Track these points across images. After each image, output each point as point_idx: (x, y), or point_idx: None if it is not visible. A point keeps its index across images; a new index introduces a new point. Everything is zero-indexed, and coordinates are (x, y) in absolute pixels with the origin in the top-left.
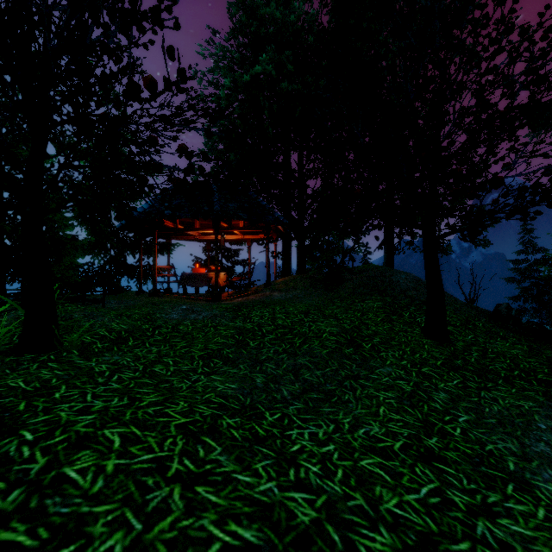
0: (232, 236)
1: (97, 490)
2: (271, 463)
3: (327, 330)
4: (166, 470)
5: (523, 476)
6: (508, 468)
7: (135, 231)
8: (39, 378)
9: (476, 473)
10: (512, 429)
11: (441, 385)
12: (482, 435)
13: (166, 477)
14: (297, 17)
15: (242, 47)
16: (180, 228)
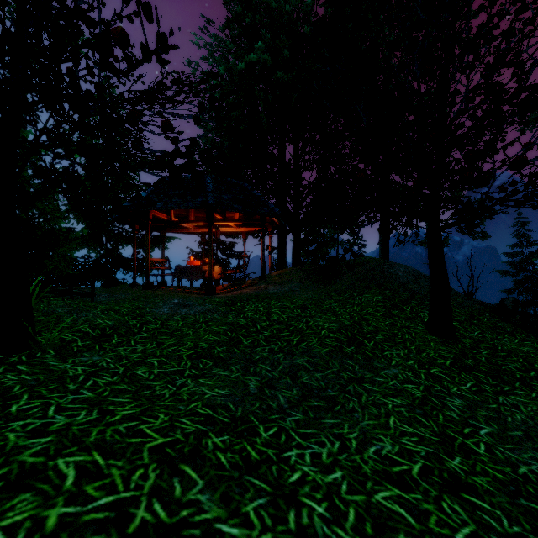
0: (227, 229)
1: None
2: (265, 503)
3: (325, 326)
4: (127, 522)
5: None
6: None
7: (129, 223)
8: (0, 384)
9: (516, 508)
10: None
11: (453, 388)
12: (510, 452)
13: (126, 534)
14: (293, 6)
15: (237, 37)
16: (174, 221)
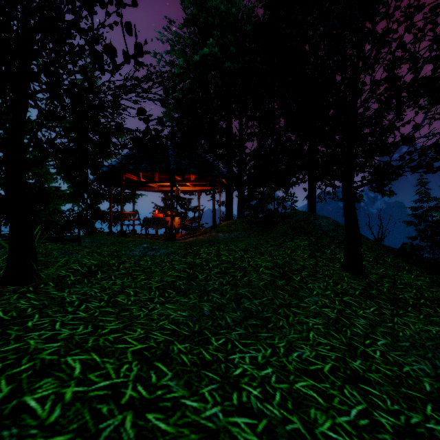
0: (185, 188)
1: (54, 419)
2: (216, 387)
3: (263, 265)
4: (120, 397)
5: (438, 396)
6: (425, 389)
7: None
8: (16, 307)
9: (397, 393)
10: (424, 351)
11: (360, 312)
12: (399, 357)
13: (120, 404)
14: (238, 9)
15: (193, 34)
16: (143, 181)
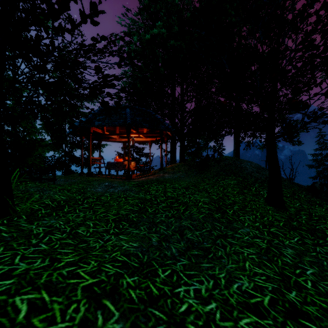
0: (139, 139)
1: None
2: None
3: (201, 200)
4: None
5: None
6: None
7: (78, 135)
8: None
9: None
10: None
11: (286, 242)
12: None
13: None
14: None
15: (145, 19)
16: (106, 134)
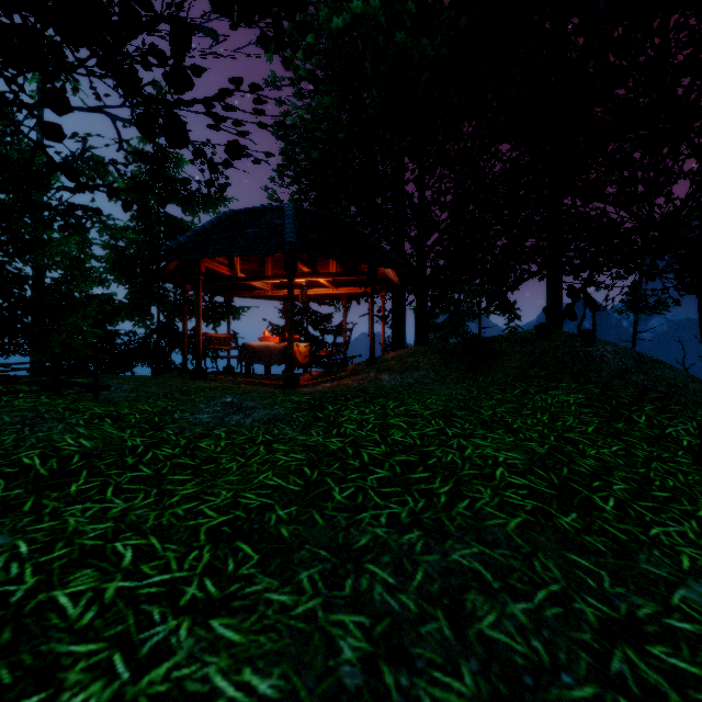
0: (319, 290)
1: None
2: None
3: (500, 459)
4: None
5: None
6: None
7: (177, 283)
8: None
9: None
10: None
11: None
12: None
13: None
14: None
15: None
16: (240, 277)
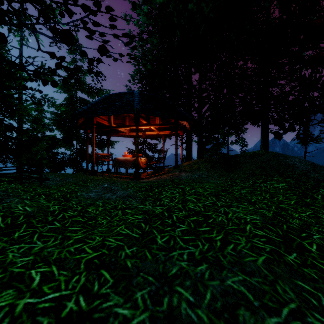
0: (151, 132)
1: None
2: None
3: (248, 220)
4: None
5: None
6: None
7: (83, 129)
8: None
9: None
10: None
11: None
12: None
13: None
14: None
15: None
16: (113, 126)
